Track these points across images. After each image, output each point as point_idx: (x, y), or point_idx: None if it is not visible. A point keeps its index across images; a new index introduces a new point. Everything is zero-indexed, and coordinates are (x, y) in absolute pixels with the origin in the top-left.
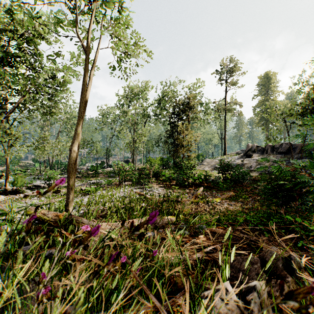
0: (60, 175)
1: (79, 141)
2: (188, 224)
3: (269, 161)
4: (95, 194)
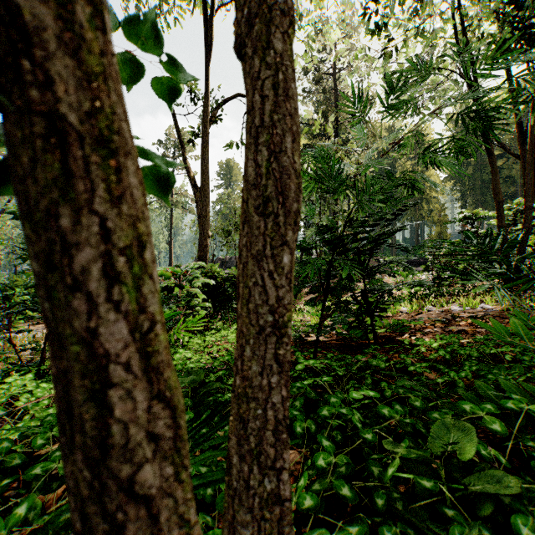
0: None
1: None
2: None
3: None
4: None
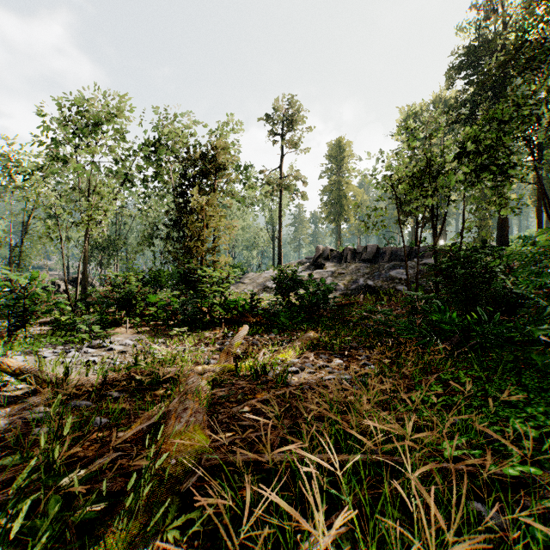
0: None
1: None
2: None
3: (351, 274)
4: None
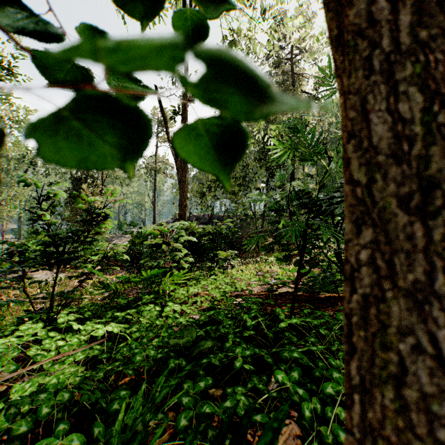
0: None
1: None
2: None
3: None
4: None
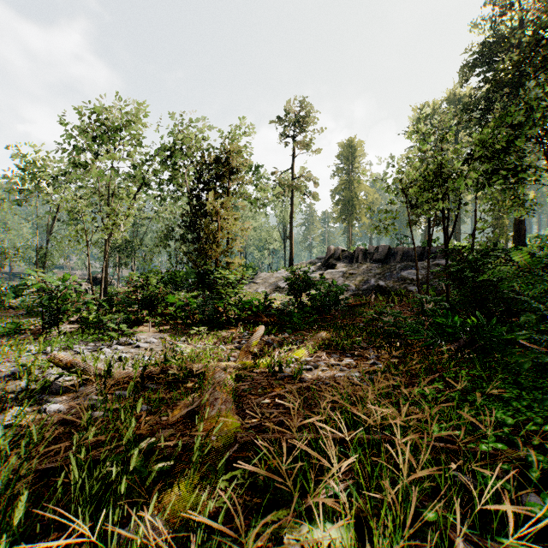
0: None
1: None
2: None
3: (362, 274)
4: None
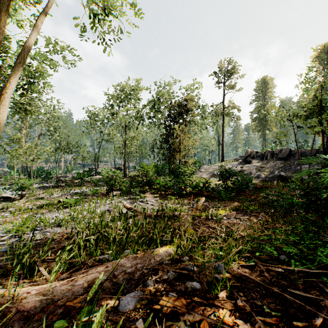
0: (39, 184)
1: (1, 123)
2: (195, 261)
3: (269, 167)
4: (75, 206)
